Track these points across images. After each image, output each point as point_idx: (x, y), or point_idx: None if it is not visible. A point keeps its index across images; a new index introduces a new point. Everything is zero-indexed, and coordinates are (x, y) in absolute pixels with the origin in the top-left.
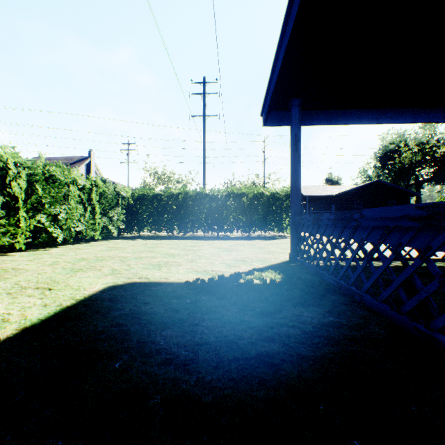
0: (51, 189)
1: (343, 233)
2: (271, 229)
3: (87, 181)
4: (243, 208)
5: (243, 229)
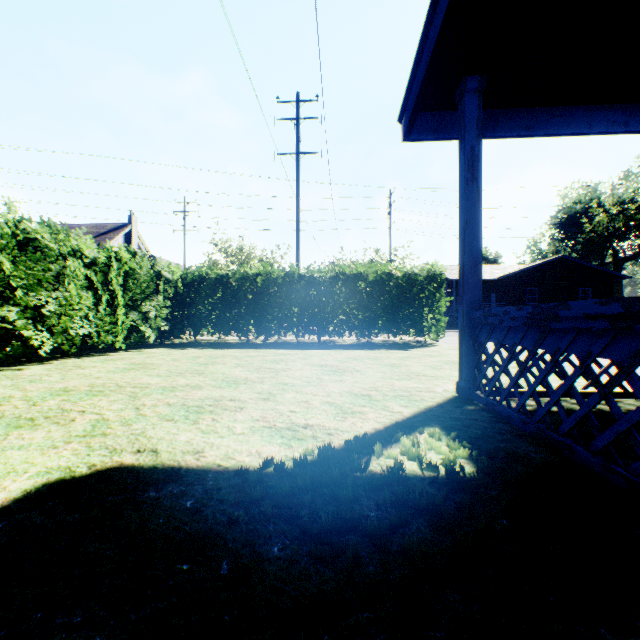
0: (28, 263)
1: None
2: (404, 331)
3: (101, 252)
4: (360, 297)
5: (360, 331)
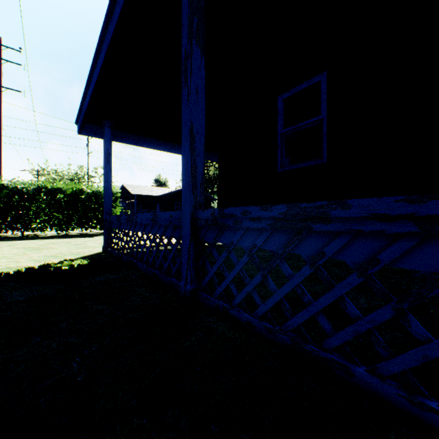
0: None
1: (131, 228)
2: (94, 226)
3: None
4: (60, 204)
5: (60, 227)
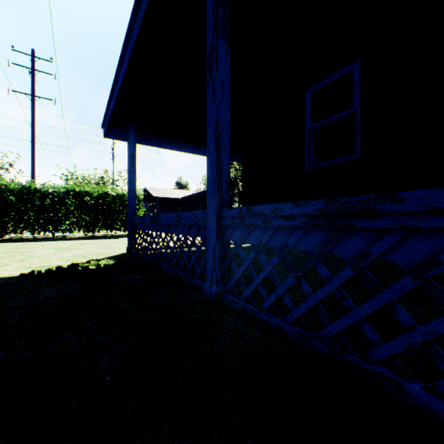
0: None
1: (155, 229)
2: (118, 228)
3: None
4: (87, 207)
5: (87, 228)
